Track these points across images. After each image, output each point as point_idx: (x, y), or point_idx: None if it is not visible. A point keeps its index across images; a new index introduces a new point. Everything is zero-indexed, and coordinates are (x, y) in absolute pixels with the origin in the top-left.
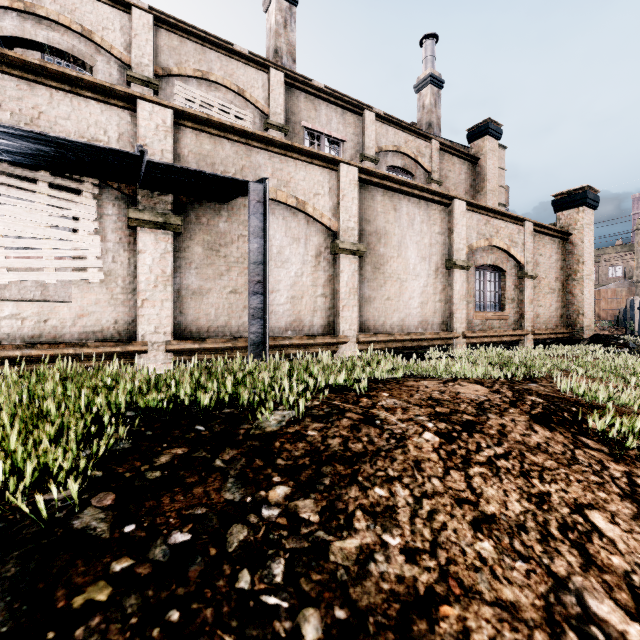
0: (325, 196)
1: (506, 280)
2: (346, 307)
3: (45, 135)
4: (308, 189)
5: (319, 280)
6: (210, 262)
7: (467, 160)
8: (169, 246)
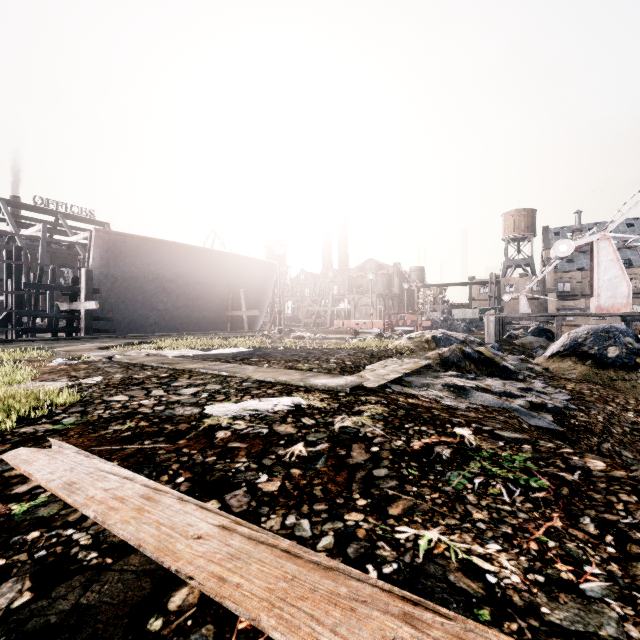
0: None
1: None
2: None
3: None
4: None
5: None
6: None
7: None
8: None
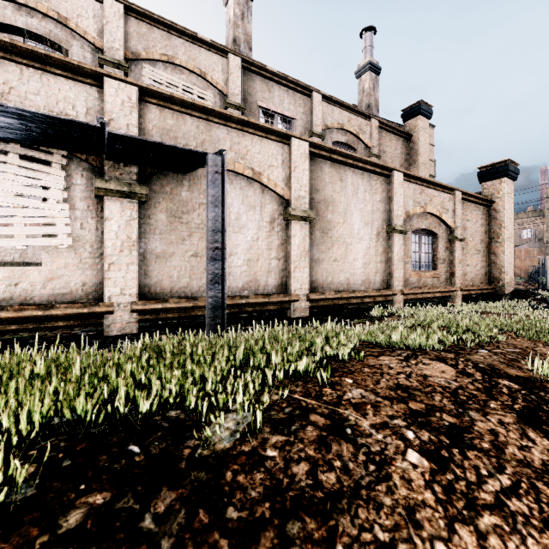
0: (278, 168)
1: (438, 243)
2: (297, 268)
3: (3, 106)
4: (263, 161)
5: (273, 244)
6: (173, 228)
7: (402, 137)
8: (134, 213)
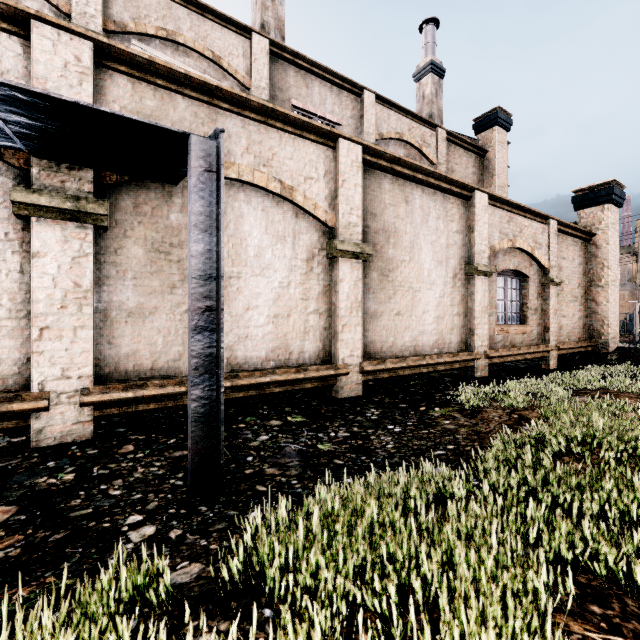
0: (319, 181)
1: (529, 287)
2: (347, 327)
3: None
4: (297, 171)
5: (311, 292)
6: (156, 269)
7: (474, 152)
8: (86, 246)
